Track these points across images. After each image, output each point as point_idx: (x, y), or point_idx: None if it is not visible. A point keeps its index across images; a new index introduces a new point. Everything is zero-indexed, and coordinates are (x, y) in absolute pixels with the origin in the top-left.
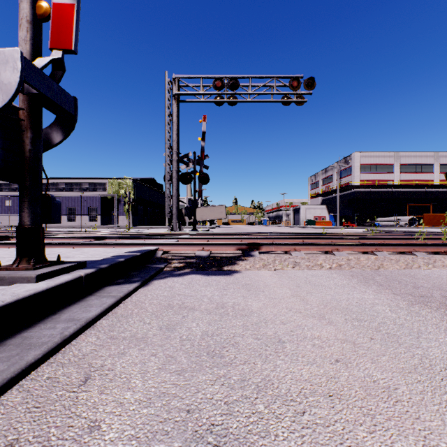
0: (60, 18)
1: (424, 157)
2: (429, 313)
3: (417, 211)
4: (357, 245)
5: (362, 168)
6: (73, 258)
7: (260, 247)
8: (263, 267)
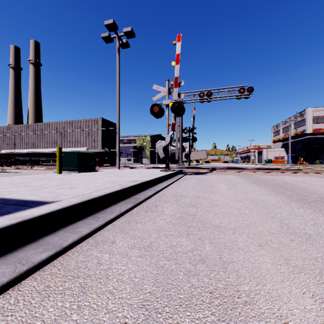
0: (173, 125)
1: None
2: (241, 178)
3: None
4: (251, 169)
5: (315, 120)
6: None
7: (215, 170)
8: (215, 174)
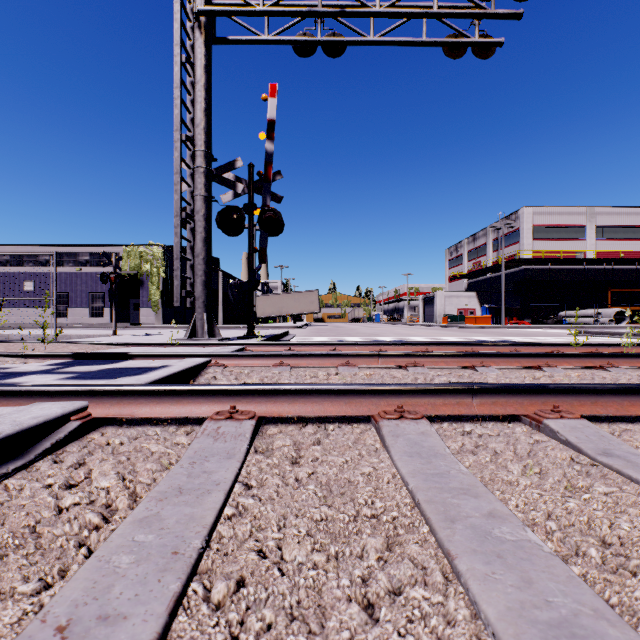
0: None
1: (633, 215)
2: None
3: (622, 300)
4: None
5: (536, 232)
6: None
7: None
8: None
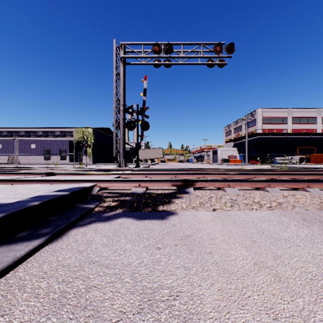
0: None
1: (310, 112)
2: None
3: (304, 152)
4: (289, 181)
5: (264, 120)
6: None
7: (194, 183)
8: (200, 206)
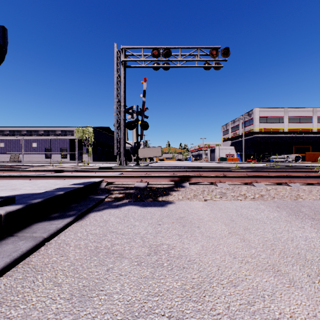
0: None
1: (305, 111)
2: None
3: (300, 151)
4: (273, 177)
5: (261, 119)
6: (17, 191)
7: (190, 179)
8: (194, 197)
